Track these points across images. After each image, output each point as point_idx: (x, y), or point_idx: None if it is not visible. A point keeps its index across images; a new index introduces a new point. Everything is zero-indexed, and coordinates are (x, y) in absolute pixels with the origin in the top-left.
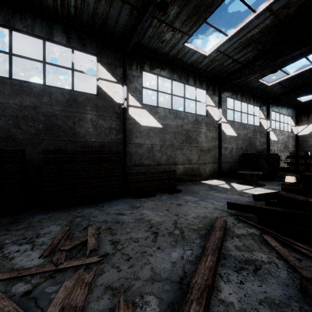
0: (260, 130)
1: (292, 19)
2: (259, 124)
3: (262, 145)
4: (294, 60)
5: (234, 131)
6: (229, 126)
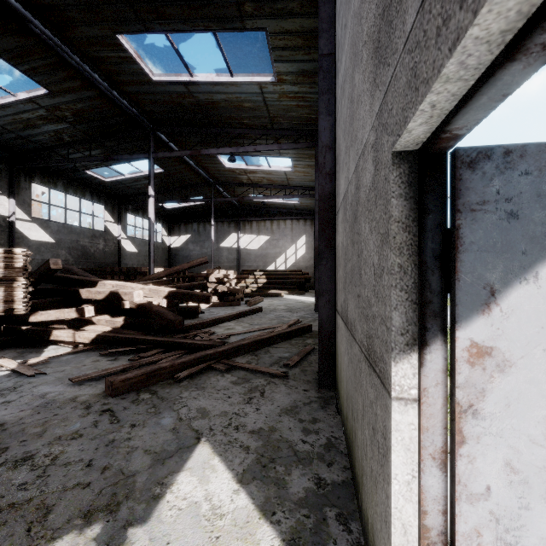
0: (105, 237)
1: (77, 123)
2: (104, 228)
3: (109, 257)
4: (116, 162)
5: (50, 235)
6: (38, 226)
